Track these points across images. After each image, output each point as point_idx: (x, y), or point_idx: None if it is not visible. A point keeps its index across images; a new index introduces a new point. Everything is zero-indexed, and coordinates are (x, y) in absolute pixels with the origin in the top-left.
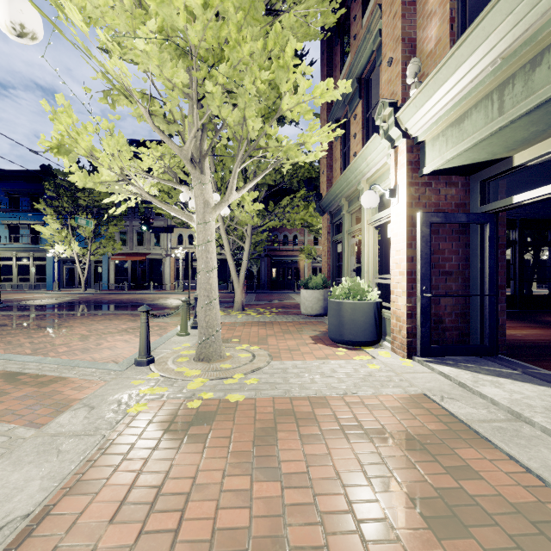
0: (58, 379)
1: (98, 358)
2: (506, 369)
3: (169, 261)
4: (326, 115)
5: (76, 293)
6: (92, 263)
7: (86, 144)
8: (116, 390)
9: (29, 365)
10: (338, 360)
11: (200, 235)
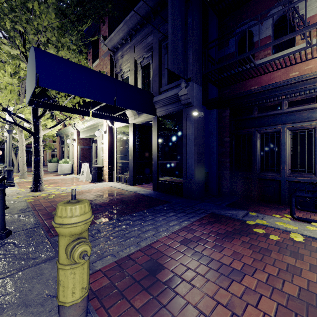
0: None
1: None
2: None
3: None
4: None
5: None
6: None
7: None
8: None
9: None
10: (60, 176)
11: (21, 148)
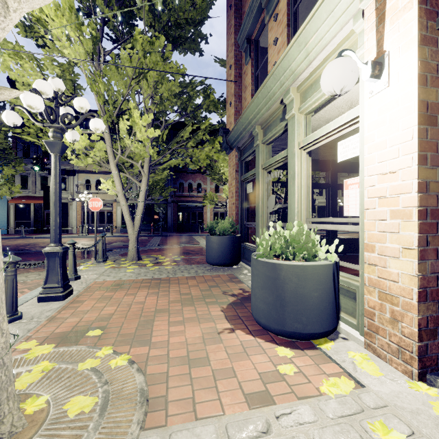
0: None
1: None
2: None
3: (75, 205)
4: (234, 38)
5: None
6: None
7: None
8: None
9: None
10: (295, 403)
11: None
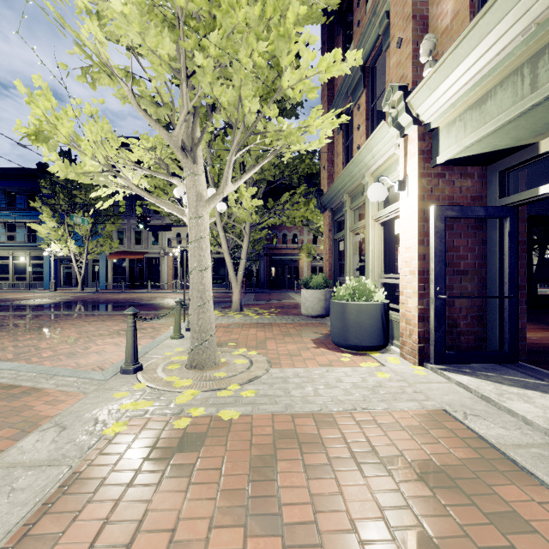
0: (33, 390)
1: (83, 364)
2: (531, 379)
3: (167, 260)
4: (328, 108)
5: (72, 292)
6: (89, 261)
7: (66, 130)
8: (95, 404)
9: (5, 373)
10: (343, 367)
11: (192, 231)
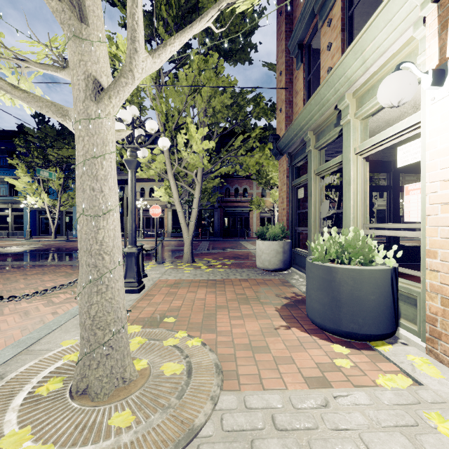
0: None
1: None
2: None
3: None
4: (285, 44)
5: (45, 240)
6: (64, 213)
7: None
8: None
9: None
10: (351, 389)
11: (78, 144)
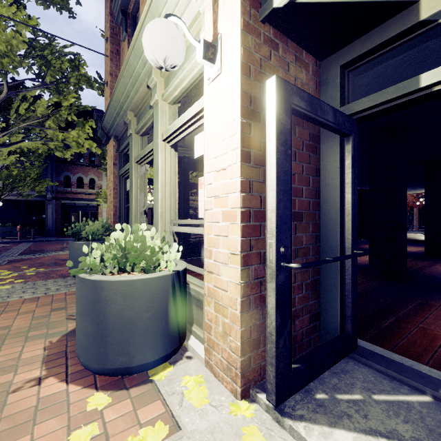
0: None
1: None
2: (408, 392)
3: None
4: (110, 6)
5: None
6: None
7: None
8: None
9: None
10: None
11: None
